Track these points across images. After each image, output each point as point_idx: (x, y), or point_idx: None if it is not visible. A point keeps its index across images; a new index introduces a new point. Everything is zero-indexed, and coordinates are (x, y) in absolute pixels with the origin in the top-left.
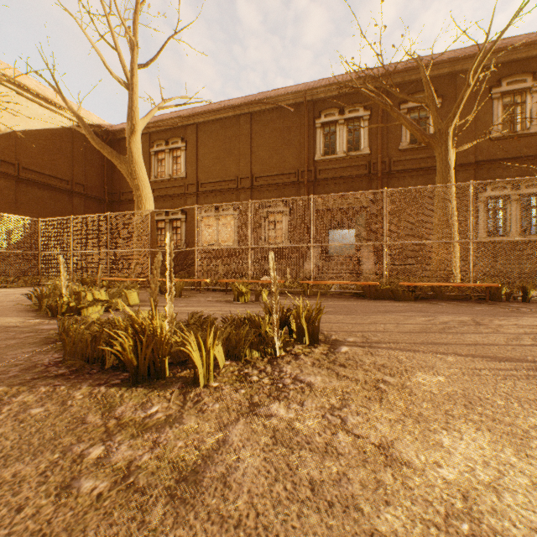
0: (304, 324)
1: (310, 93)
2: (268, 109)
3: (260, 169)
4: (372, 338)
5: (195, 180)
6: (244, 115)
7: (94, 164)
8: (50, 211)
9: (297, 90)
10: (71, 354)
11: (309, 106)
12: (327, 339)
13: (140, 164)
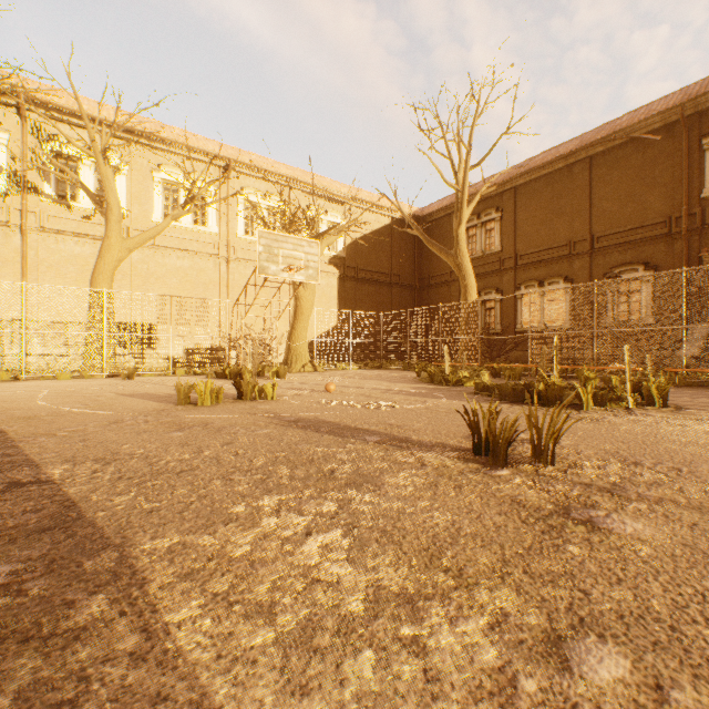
0: (653, 392)
1: (692, 104)
2: (617, 145)
3: (604, 225)
4: None
5: (511, 253)
6: (579, 162)
7: (406, 253)
8: (375, 304)
9: (666, 107)
10: (503, 396)
11: (689, 123)
12: (677, 407)
13: (465, 255)
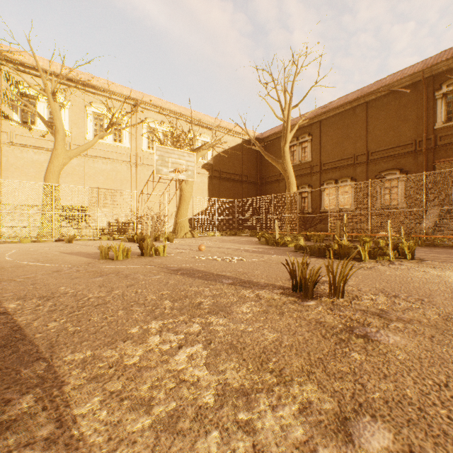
0: (405, 250)
1: (429, 70)
2: (383, 95)
3: (375, 145)
4: (450, 261)
5: (318, 162)
6: (360, 105)
7: (251, 162)
8: (232, 194)
9: (413, 72)
10: (312, 253)
11: (427, 82)
12: (420, 259)
13: (289, 163)
